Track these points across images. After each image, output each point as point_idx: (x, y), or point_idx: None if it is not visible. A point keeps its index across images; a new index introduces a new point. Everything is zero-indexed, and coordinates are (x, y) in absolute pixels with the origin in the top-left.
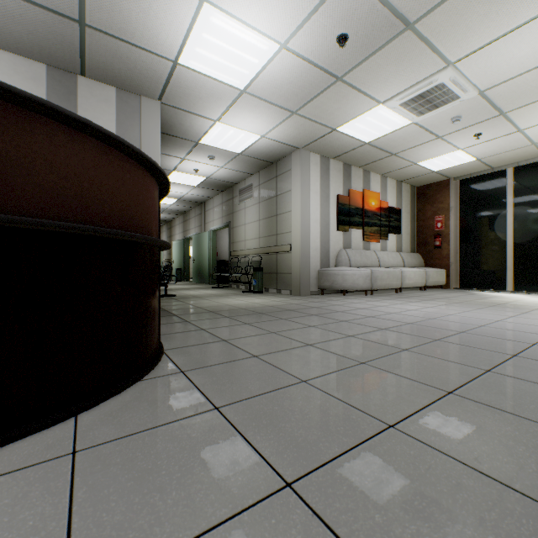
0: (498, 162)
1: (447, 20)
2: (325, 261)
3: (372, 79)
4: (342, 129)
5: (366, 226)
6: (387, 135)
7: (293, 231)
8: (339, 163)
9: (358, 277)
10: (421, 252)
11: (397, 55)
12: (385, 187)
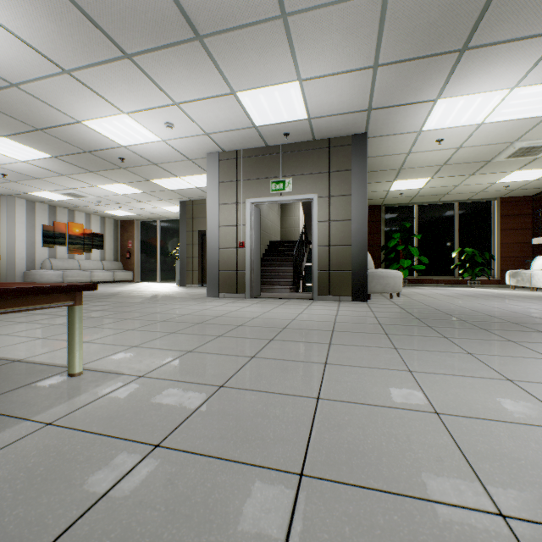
0: (151, 217)
1: (55, 181)
2: (32, 266)
3: (35, 185)
4: (33, 194)
5: (71, 244)
6: (67, 200)
7: (2, 247)
8: (45, 205)
9: (53, 276)
10: (122, 261)
11: (40, 182)
12: (90, 220)
